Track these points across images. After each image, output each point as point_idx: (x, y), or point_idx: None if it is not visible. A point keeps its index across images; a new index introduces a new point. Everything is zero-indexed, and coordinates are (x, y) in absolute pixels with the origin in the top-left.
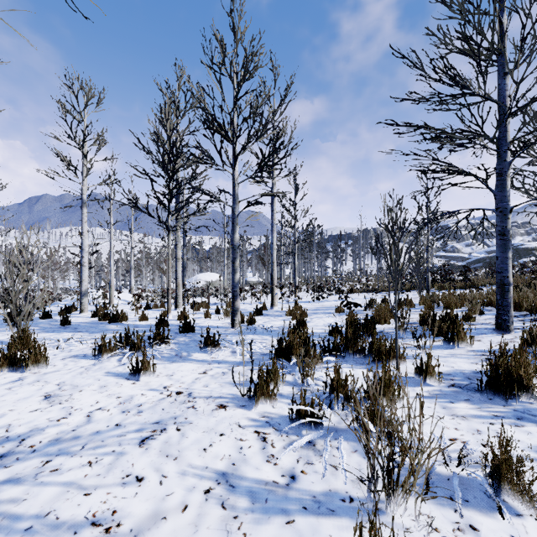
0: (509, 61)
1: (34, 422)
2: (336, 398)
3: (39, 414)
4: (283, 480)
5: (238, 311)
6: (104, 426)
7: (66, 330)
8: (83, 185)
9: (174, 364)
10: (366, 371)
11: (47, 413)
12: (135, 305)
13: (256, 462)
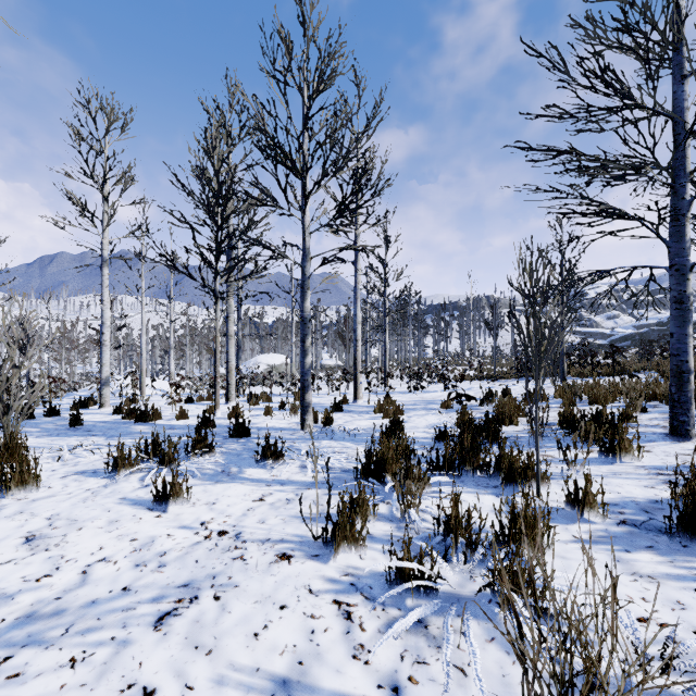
0: (687, 61)
1: (1, 583)
2: (455, 545)
3: (12, 568)
4: (380, 695)
5: (310, 408)
6: (105, 591)
7: (76, 432)
8: (103, 238)
9: (218, 486)
10: (493, 498)
11: (24, 567)
12: (172, 398)
13: (336, 659)
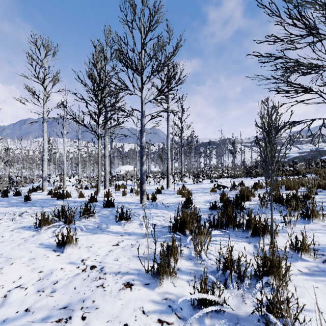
0: None
1: None
2: (230, 277)
3: None
4: None
5: (145, 192)
6: (13, 312)
7: (26, 204)
8: (44, 108)
9: (94, 236)
10: (247, 244)
11: None
12: (77, 187)
13: None
